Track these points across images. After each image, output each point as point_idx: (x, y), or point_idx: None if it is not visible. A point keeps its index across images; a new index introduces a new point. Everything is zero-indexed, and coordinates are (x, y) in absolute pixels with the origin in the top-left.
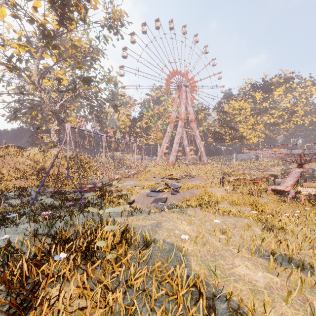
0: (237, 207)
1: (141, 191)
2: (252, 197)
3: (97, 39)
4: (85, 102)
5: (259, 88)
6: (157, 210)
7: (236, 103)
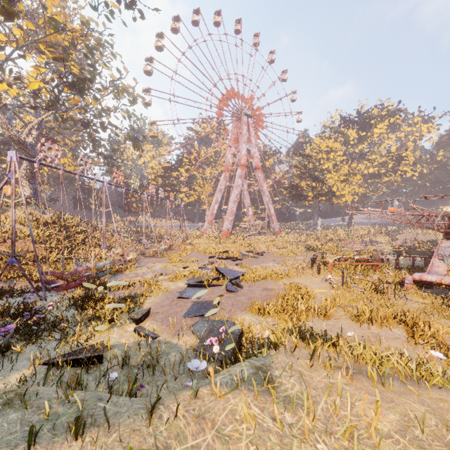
0: (370, 326)
1: (171, 285)
2: (385, 299)
3: (93, 10)
4: (84, 131)
5: (353, 122)
6: (196, 339)
7: (323, 143)
